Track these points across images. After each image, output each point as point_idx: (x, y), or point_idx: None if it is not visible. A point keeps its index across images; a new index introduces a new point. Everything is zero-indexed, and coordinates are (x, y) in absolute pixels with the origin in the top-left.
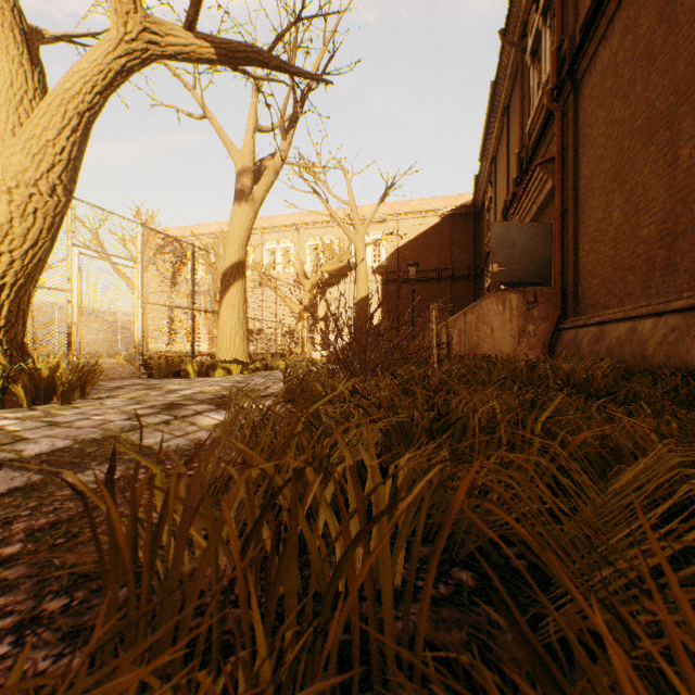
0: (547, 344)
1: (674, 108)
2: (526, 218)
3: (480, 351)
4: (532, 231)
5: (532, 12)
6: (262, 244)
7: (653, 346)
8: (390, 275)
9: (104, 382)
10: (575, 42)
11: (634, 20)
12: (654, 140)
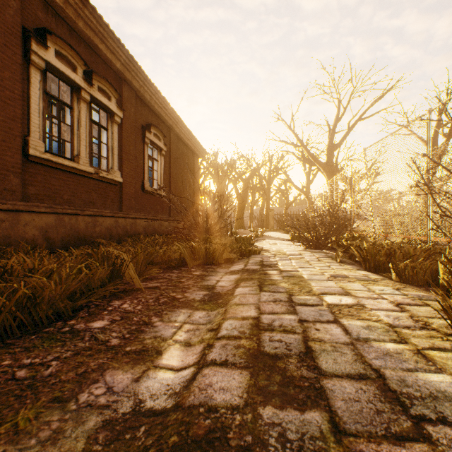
0: None
1: None
2: None
3: None
4: None
5: None
6: None
7: None
8: None
9: None
10: None
11: None
12: None
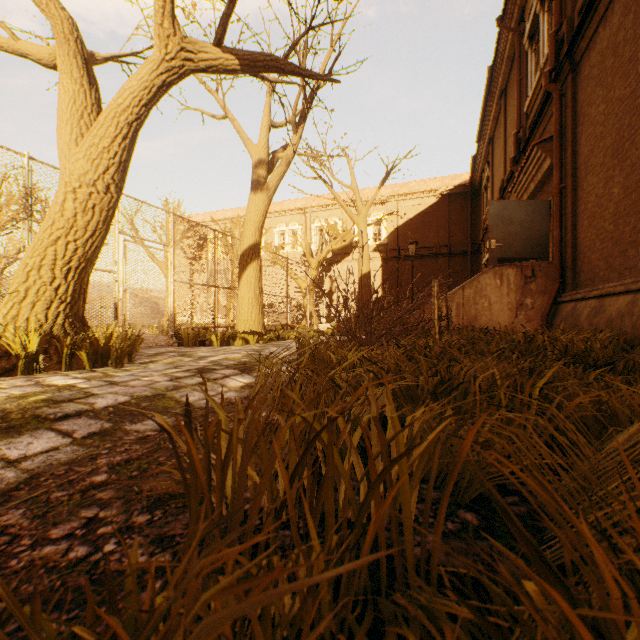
0: (545, 317)
1: None
2: (523, 196)
3: (478, 323)
4: (530, 208)
5: None
6: (272, 227)
7: None
8: (390, 252)
9: (144, 350)
10: (573, 25)
11: None
12: None
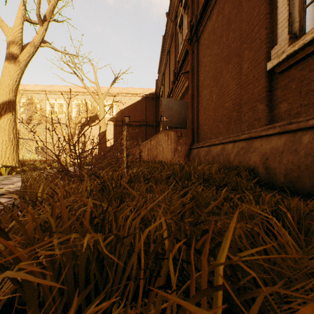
0: (186, 155)
1: (240, 47)
2: (177, 99)
3: (157, 158)
4: (180, 104)
5: (180, 6)
6: (45, 100)
7: (233, 156)
8: (118, 122)
9: None
10: (197, 19)
11: (222, 8)
12: (231, 62)
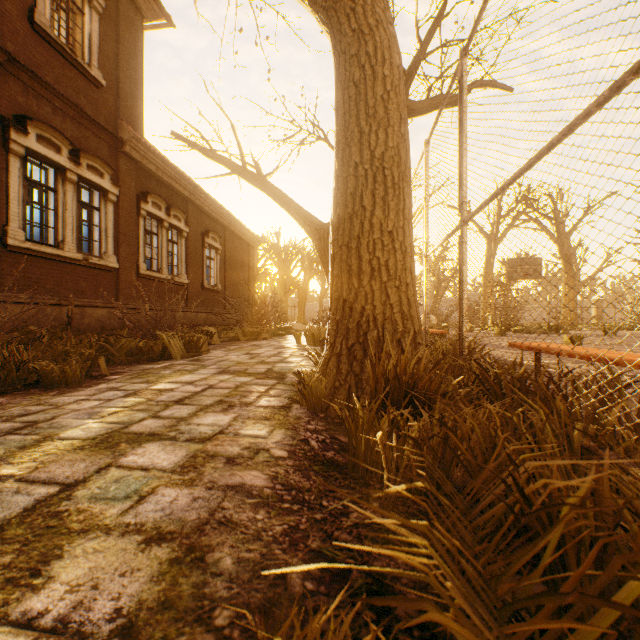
0: None
1: None
2: None
3: None
4: None
5: None
6: None
7: None
8: None
9: None
10: None
11: None
12: None
